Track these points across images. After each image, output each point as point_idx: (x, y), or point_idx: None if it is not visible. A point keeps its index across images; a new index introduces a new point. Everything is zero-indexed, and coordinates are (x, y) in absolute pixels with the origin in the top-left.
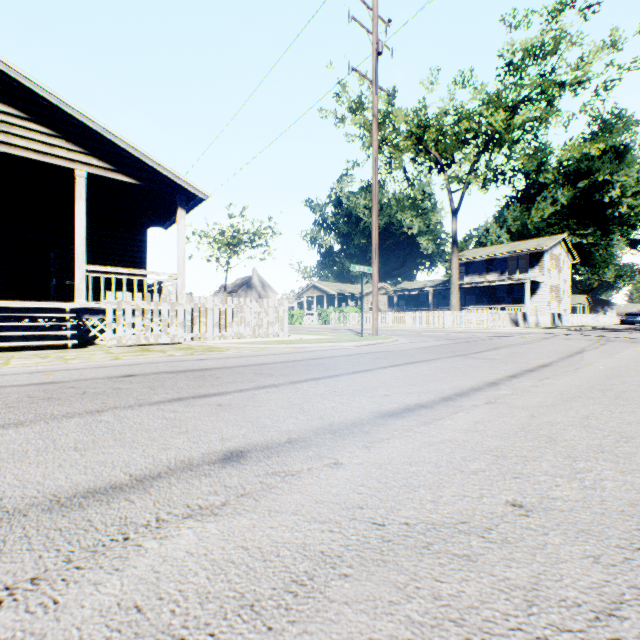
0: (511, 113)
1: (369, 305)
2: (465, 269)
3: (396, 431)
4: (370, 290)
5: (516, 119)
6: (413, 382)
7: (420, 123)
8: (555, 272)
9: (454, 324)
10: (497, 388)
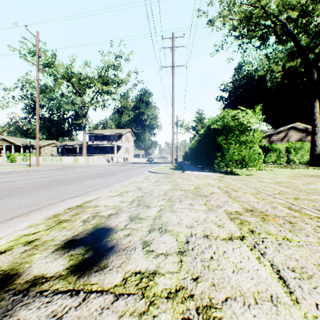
0: (105, 84)
1: (45, 152)
2: (95, 138)
3: (22, 176)
4: (46, 144)
5: (104, 89)
6: (34, 173)
7: (69, 74)
8: (127, 142)
9: (84, 162)
10: (52, 173)
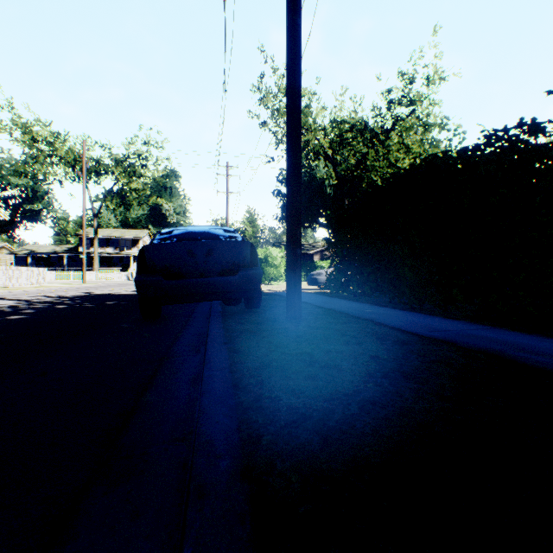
0: (129, 176)
1: None
2: (92, 242)
3: None
4: None
5: (133, 185)
6: None
7: (76, 159)
8: None
9: (99, 279)
10: None
